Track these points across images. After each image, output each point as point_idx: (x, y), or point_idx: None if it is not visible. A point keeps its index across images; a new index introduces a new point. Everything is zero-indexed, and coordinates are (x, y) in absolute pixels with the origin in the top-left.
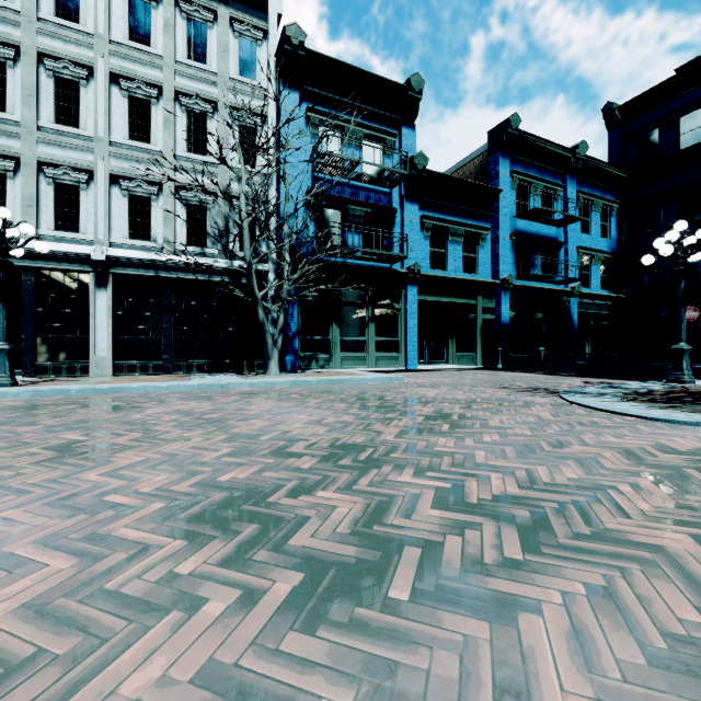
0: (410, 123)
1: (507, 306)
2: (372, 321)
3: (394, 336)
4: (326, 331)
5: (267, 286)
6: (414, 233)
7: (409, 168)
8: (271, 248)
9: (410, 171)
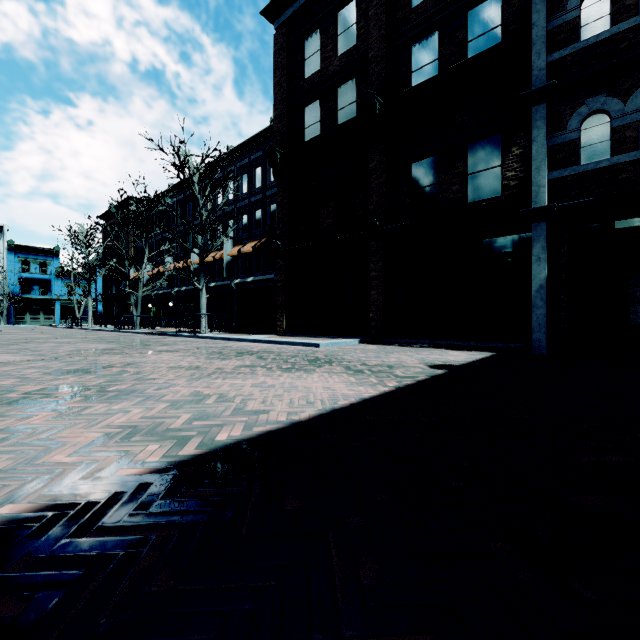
0: (58, 257)
1: (101, 307)
2: (43, 312)
3: (52, 316)
4: (25, 315)
5: (4, 303)
6: (60, 287)
7: (56, 270)
8: (5, 293)
9: (56, 271)
